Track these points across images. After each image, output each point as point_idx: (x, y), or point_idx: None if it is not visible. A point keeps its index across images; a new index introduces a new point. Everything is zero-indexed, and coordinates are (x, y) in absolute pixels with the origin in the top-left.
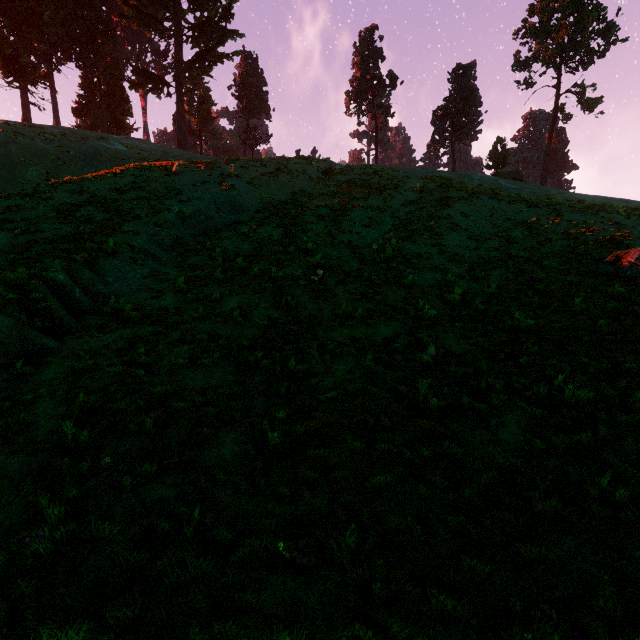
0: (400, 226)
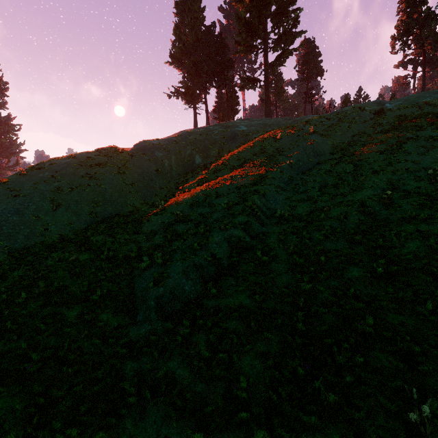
0: None
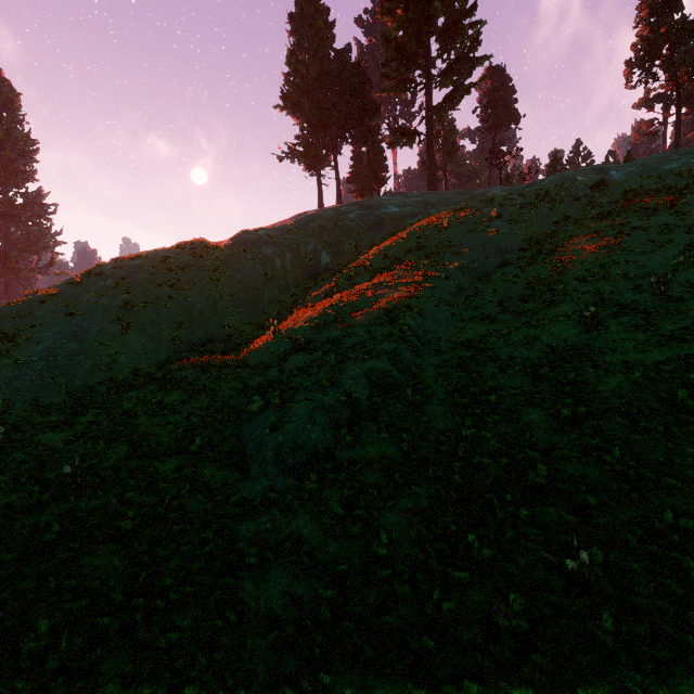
0: None
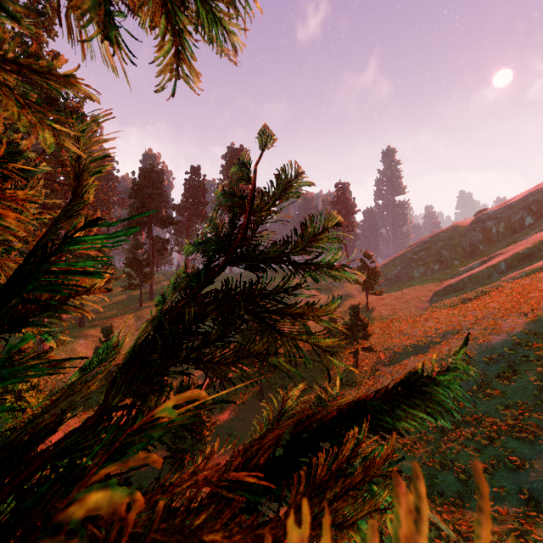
0: None
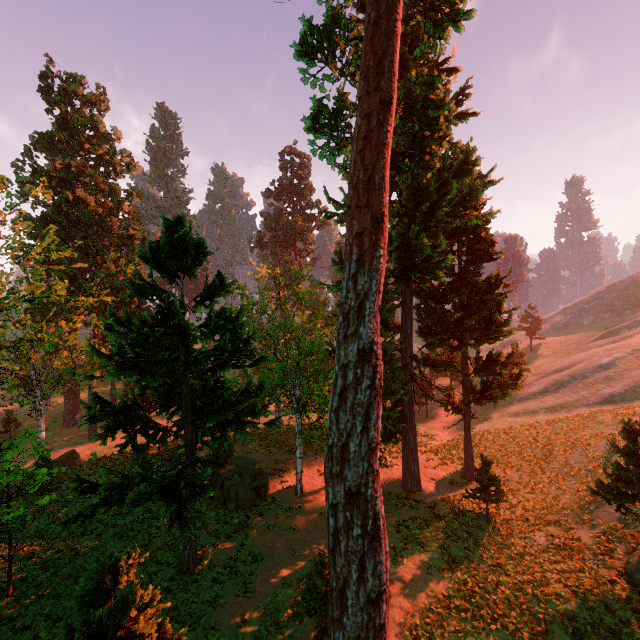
0: None
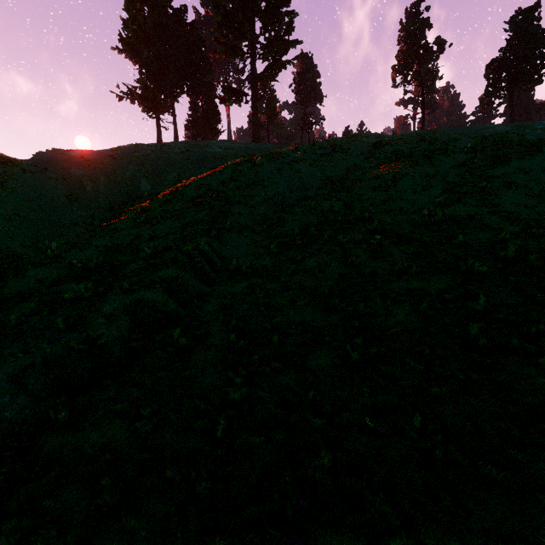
0: (450, 189)
